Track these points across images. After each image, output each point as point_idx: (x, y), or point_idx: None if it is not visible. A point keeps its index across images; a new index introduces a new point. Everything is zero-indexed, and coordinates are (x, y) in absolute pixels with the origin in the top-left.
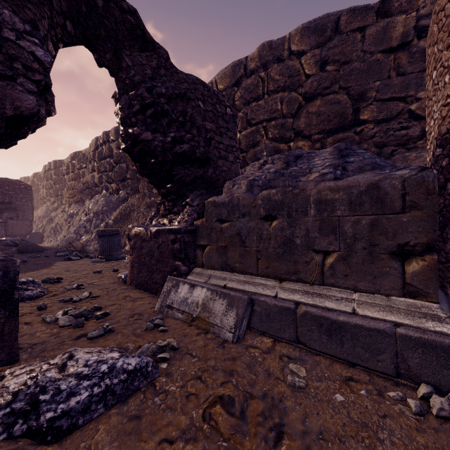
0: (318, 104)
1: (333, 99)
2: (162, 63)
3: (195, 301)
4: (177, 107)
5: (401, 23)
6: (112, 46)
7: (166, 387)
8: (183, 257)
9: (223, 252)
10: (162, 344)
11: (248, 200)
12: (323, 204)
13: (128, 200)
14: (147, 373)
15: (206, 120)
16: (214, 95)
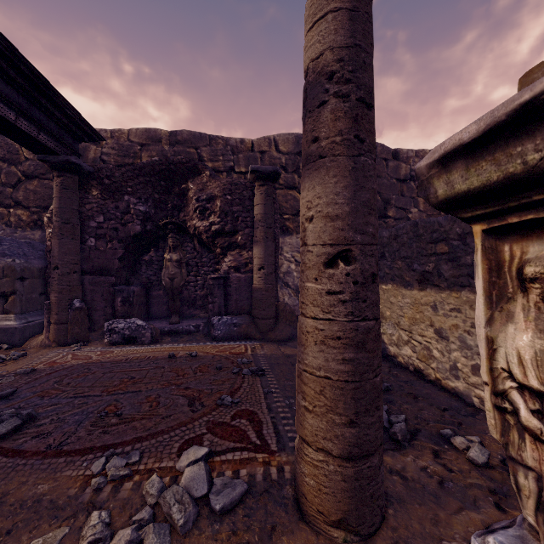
0: (36, 184)
1: (48, 185)
2: None
3: None
4: None
5: (94, 151)
6: None
7: None
8: None
9: None
10: None
11: None
12: None
13: None
14: None
15: None
16: None
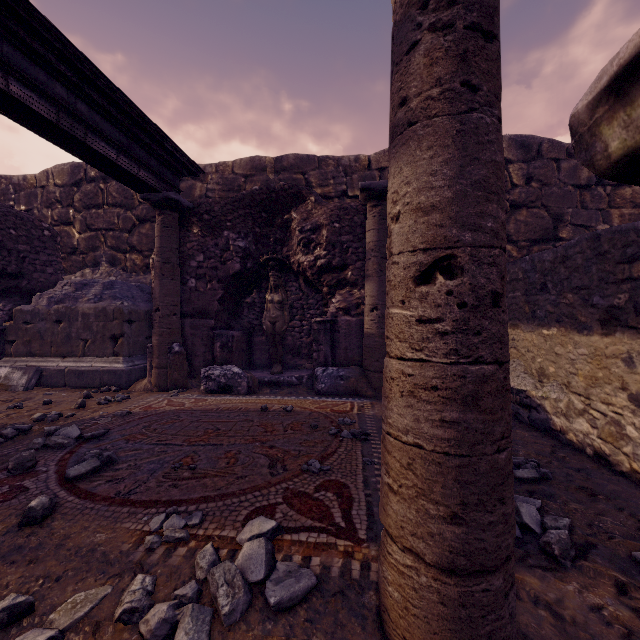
0: (148, 228)
1: None
2: None
3: None
4: None
5: (199, 188)
6: None
7: None
8: None
9: (28, 344)
10: None
11: (46, 310)
12: (85, 315)
13: None
14: None
15: (19, 243)
16: (29, 222)
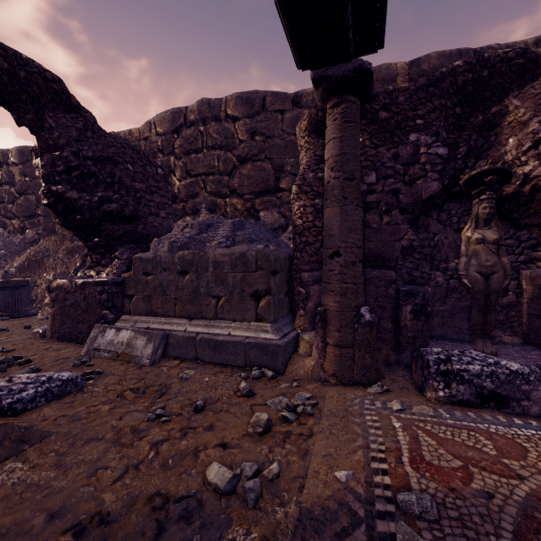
0: (249, 168)
1: (260, 166)
2: (88, 126)
3: (120, 342)
4: (105, 168)
5: None
6: (34, 107)
7: (93, 390)
8: (111, 306)
9: (148, 300)
10: (89, 371)
11: (168, 258)
12: (217, 264)
13: (39, 243)
14: (77, 383)
15: (135, 181)
16: (145, 157)
